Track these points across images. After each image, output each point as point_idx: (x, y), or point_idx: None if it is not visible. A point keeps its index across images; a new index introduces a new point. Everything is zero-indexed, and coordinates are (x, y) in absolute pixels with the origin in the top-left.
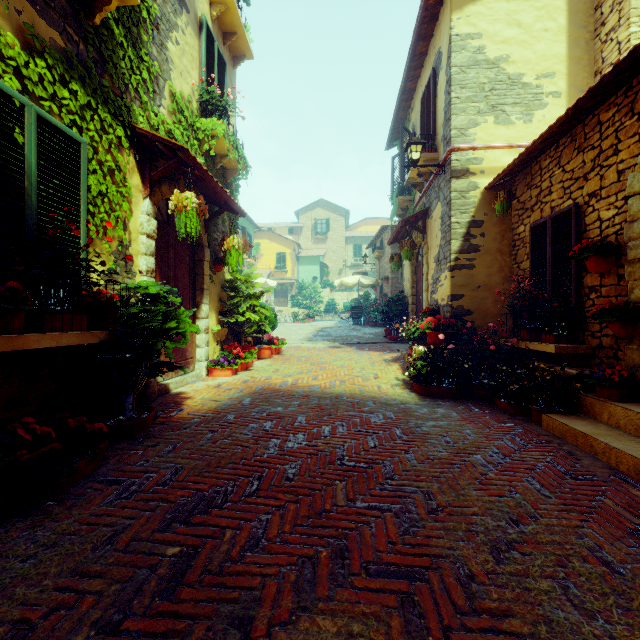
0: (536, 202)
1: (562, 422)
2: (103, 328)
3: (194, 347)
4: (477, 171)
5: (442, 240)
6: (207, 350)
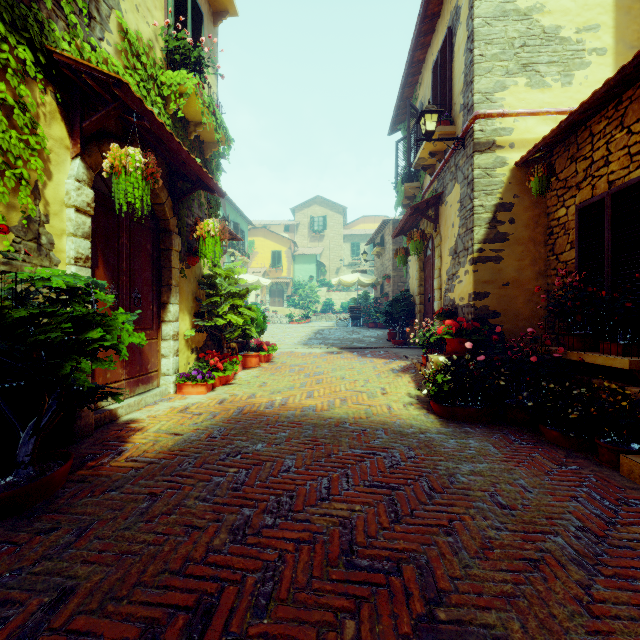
0: (585, 177)
1: None
2: None
3: (159, 357)
4: (505, 144)
5: (461, 228)
6: (176, 361)
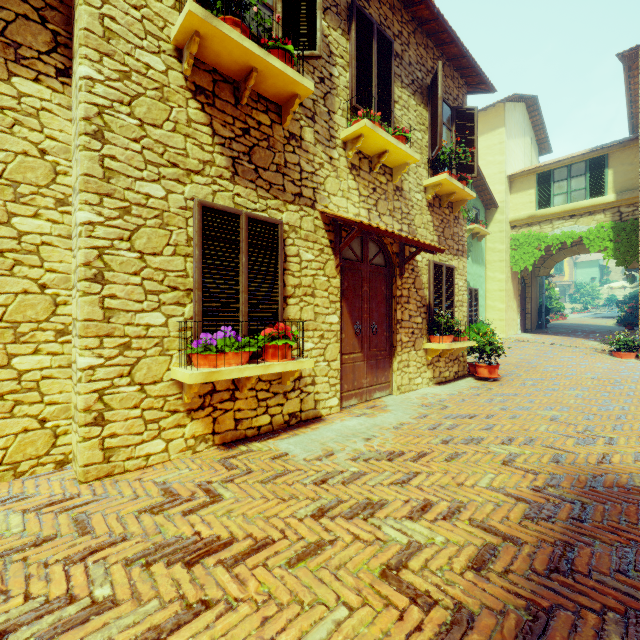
0: None
1: None
2: None
3: None
4: None
5: None
6: None
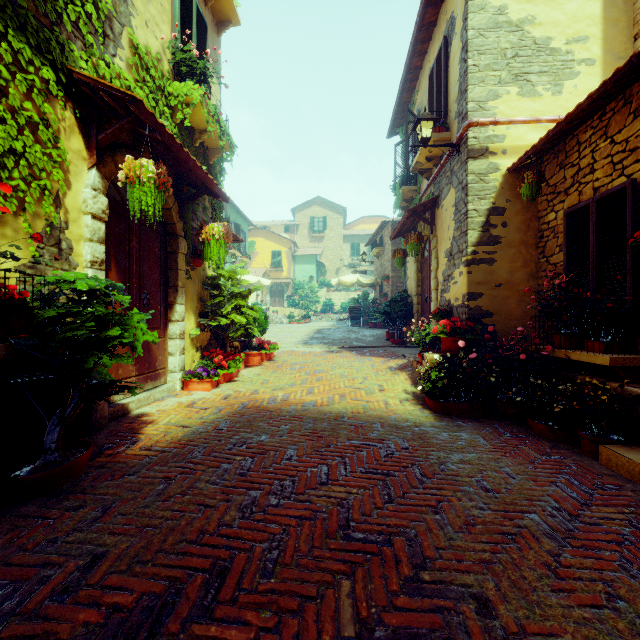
0: (572, 183)
1: (632, 459)
2: (3, 339)
3: (166, 355)
4: (498, 150)
5: (456, 231)
6: (182, 359)
